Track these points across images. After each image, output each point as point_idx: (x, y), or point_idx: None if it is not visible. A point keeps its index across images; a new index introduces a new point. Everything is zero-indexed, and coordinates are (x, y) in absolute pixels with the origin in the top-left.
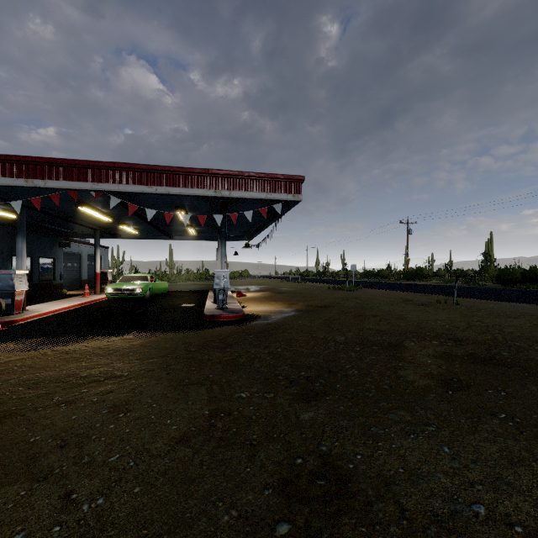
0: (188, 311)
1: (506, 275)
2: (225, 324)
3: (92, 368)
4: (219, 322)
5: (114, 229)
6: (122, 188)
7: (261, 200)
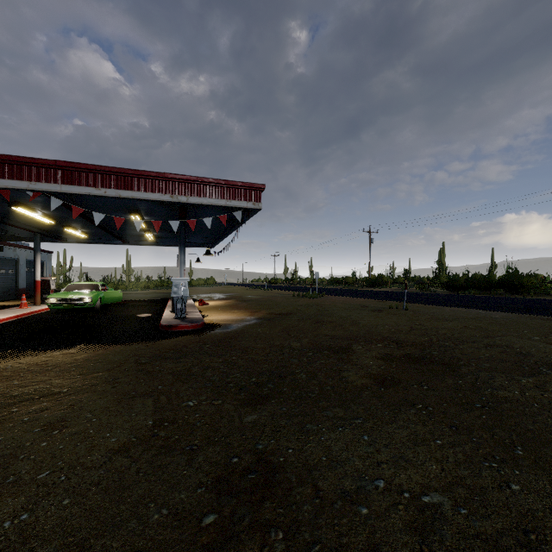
0: (144, 321)
1: (452, 282)
2: (183, 334)
3: (25, 386)
4: (177, 332)
5: (59, 232)
6: (65, 189)
7: (221, 207)
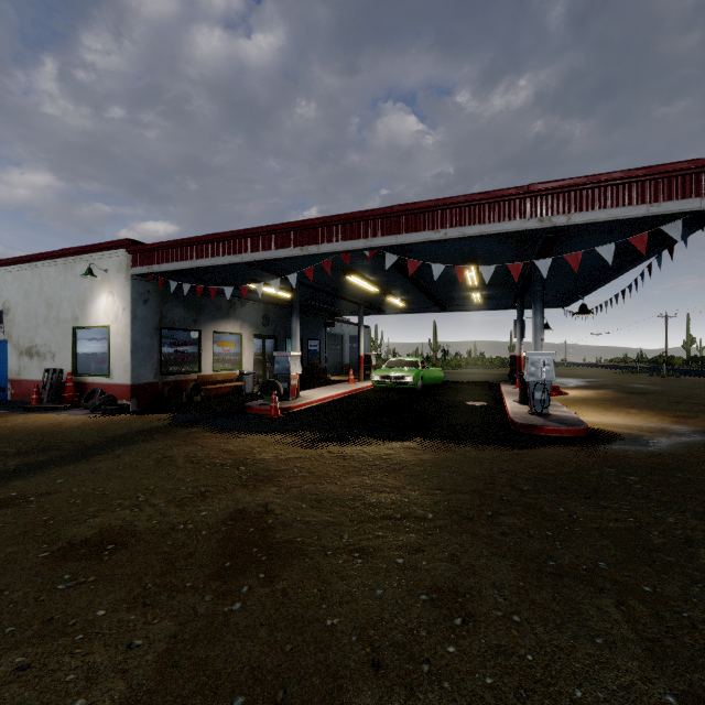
0: (481, 413)
1: None
2: (556, 442)
3: (379, 491)
4: (543, 437)
5: (378, 302)
6: (400, 240)
7: (633, 221)
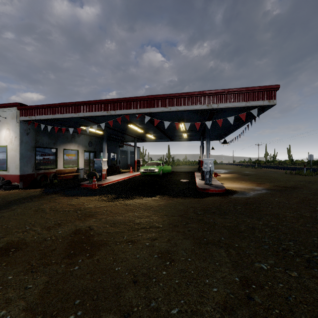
0: (186, 184)
1: None
2: (213, 195)
3: (140, 218)
4: (209, 193)
5: (143, 136)
6: (151, 110)
7: (241, 108)
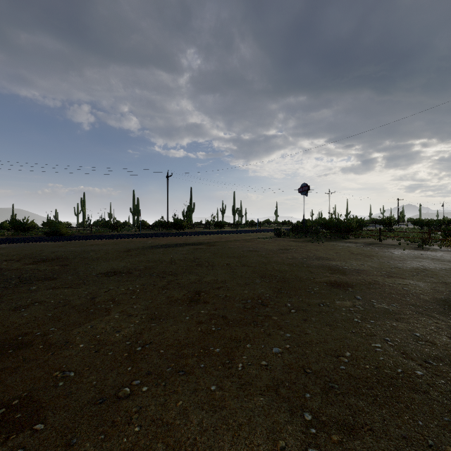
0: None
1: None
2: None
3: None
4: None
5: None
6: None
7: None
